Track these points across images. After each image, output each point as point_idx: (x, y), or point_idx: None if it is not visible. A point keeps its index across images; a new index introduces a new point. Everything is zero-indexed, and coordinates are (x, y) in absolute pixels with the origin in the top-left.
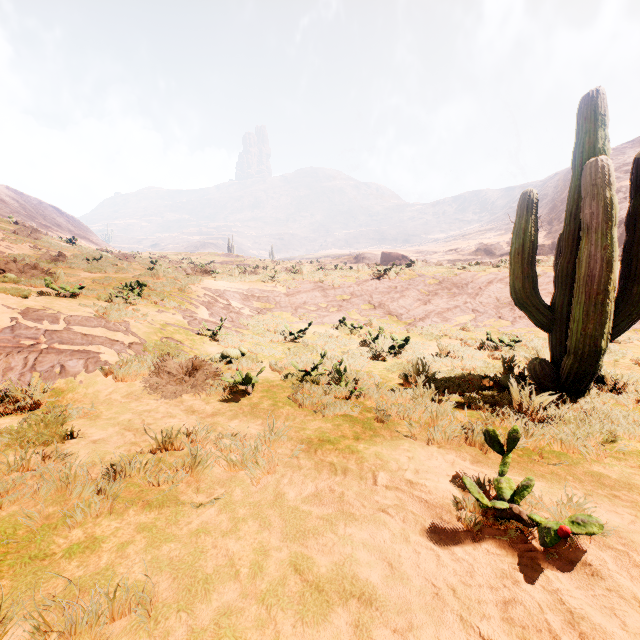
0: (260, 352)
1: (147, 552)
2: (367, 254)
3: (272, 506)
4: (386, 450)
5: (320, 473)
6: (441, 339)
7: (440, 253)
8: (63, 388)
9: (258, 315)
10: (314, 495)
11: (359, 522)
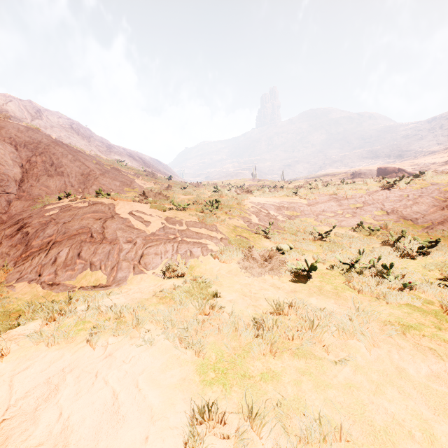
0: (299, 247)
1: (318, 392)
2: (362, 170)
3: (400, 378)
4: None
5: (426, 356)
6: None
7: (439, 163)
8: (193, 264)
9: (289, 220)
10: (434, 376)
11: None
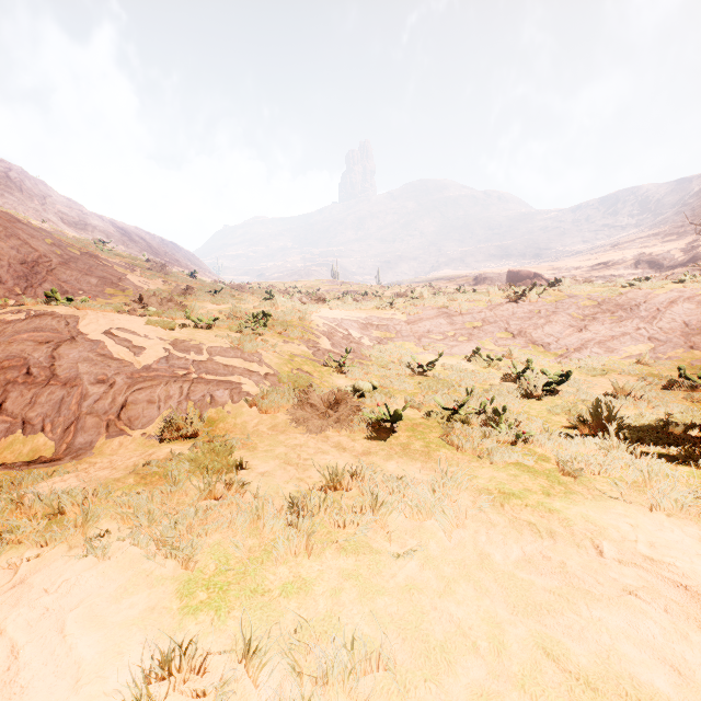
0: (389, 386)
1: (362, 603)
2: (489, 274)
3: (481, 568)
4: (593, 512)
5: (521, 533)
6: (607, 374)
7: (584, 268)
8: (214, 417)
9: (379, 345)
10: (525, 560)
11: (604, 604)
